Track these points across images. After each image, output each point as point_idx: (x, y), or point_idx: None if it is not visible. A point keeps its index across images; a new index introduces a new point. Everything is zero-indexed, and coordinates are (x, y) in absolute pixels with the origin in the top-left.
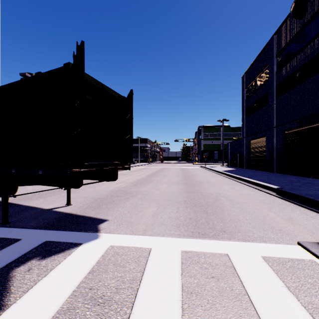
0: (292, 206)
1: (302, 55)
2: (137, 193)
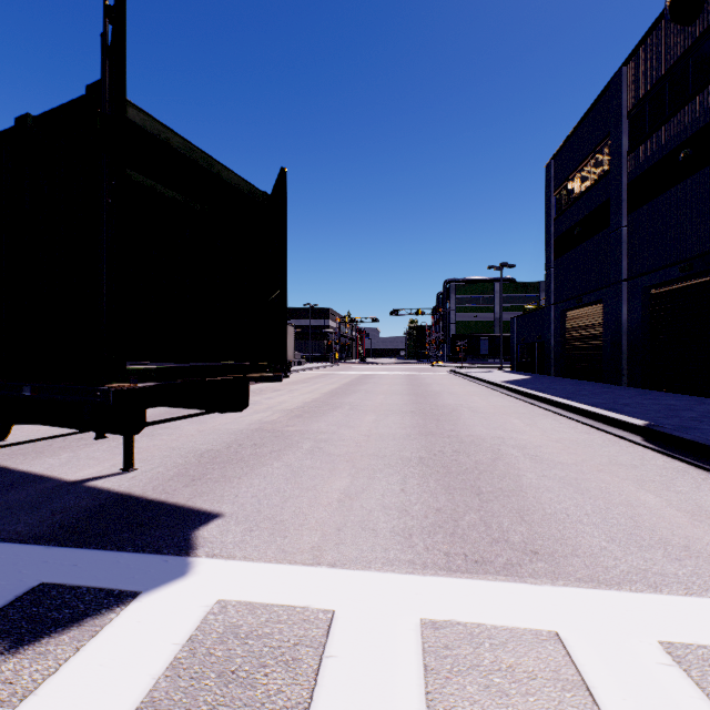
0: (694, 474)
1: (694, 110)
2: (303, 436)
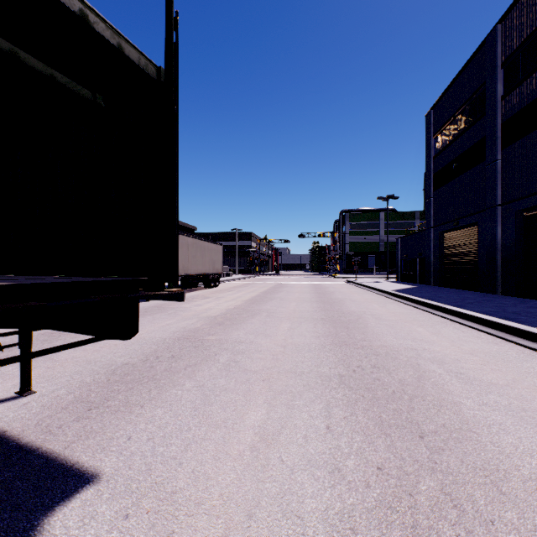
0: None
1: None
2: (222, 347)
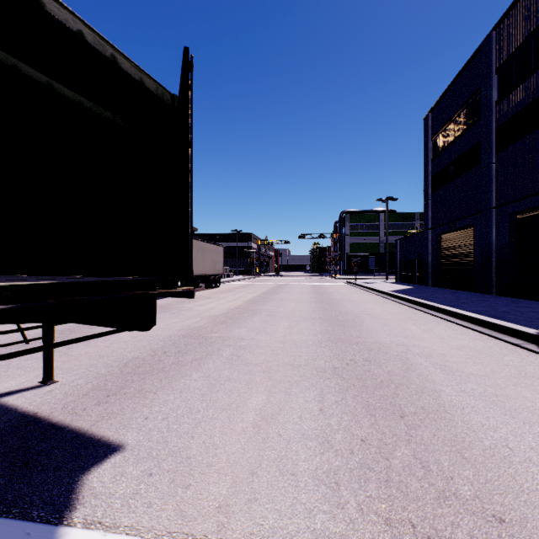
0: None
1: None
2: (225, 343)
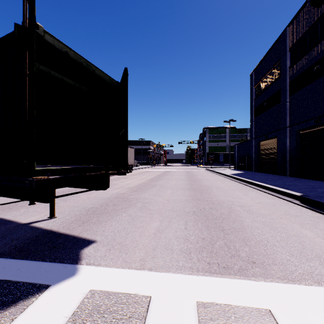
0: None
1: (321, 47)
2: (137, 201)
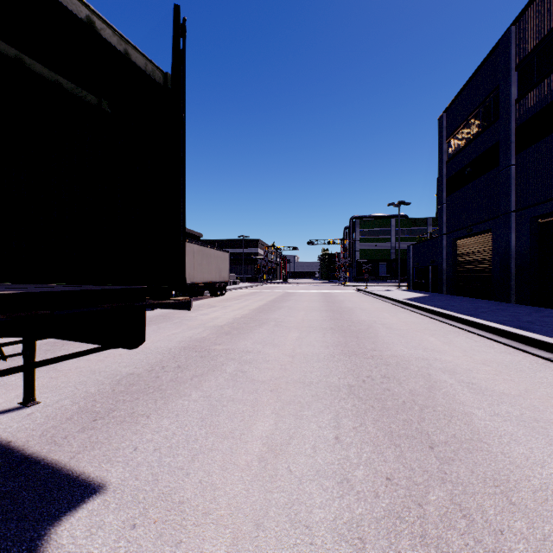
0: None
1: None
2: (229, 357)
